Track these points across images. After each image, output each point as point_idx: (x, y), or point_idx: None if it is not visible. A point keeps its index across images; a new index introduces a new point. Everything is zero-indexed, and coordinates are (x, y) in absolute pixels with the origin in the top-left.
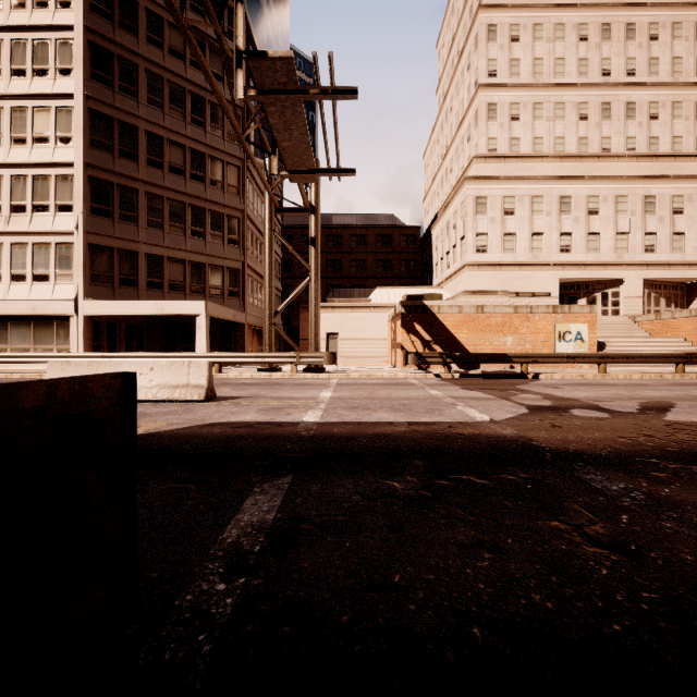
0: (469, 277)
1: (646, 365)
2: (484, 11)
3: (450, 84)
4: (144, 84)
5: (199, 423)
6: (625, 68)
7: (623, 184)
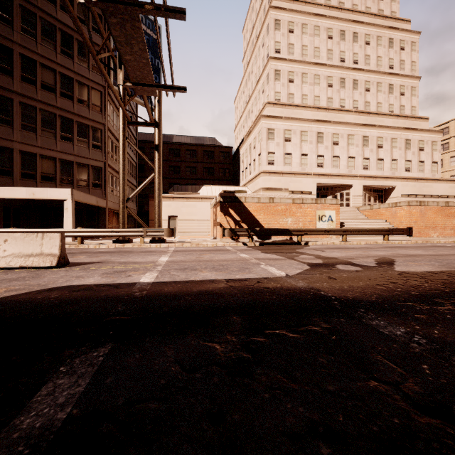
0: (264, 180)
1: (367, 236)
2: (272, 10)
3: (251, 55)
4: (18, 16)
5: (40, 288)
6: (353, 58)
7: (352, 128)
